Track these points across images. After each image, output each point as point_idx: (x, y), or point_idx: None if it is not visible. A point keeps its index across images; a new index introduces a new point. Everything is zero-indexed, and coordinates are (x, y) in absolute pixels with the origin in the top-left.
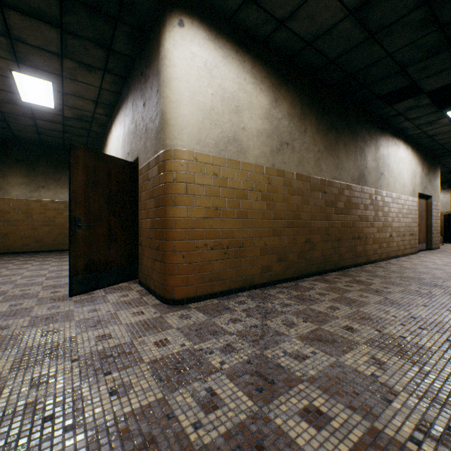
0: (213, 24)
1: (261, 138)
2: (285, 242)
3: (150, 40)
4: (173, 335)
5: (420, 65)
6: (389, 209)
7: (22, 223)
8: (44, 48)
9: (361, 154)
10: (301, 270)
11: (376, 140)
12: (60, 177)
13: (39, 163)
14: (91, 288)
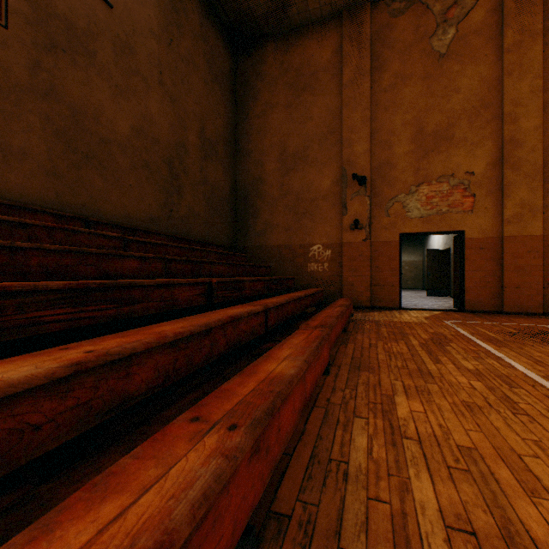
0: None
1: None
2: None
3: None
4: None
5: None
6: None
7: None
8: None
9: None
10: None
11: None
12: (402, 247)
13: None
14: (432, 295)
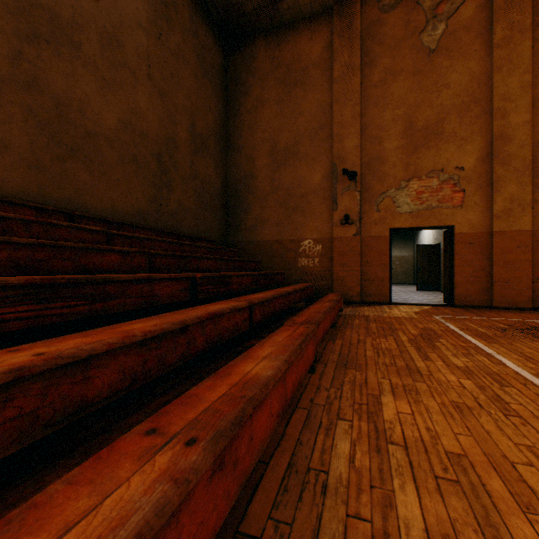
0: None
1: None
2: None
3: None
4: None
5: None
6: None
7: None
8: None
9: None
10: None
11: None
12: (393, 242)
13: None
14: (422, 290)
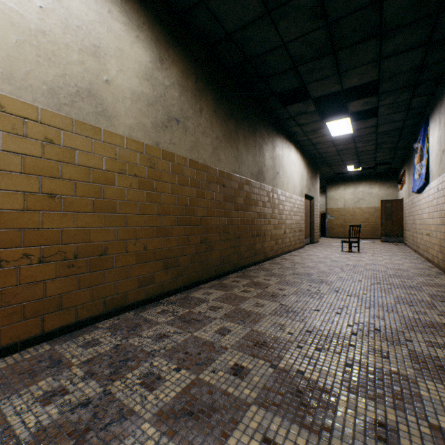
0: None
1: (139, 104)
2: (175, 243)
3: None
4: None
5: (309, 65)
6: (283, 207)
7: None
8: None
9: (260, 150)
10: (196, 277)
11: (273, 139)
12: None
13: None
14: None
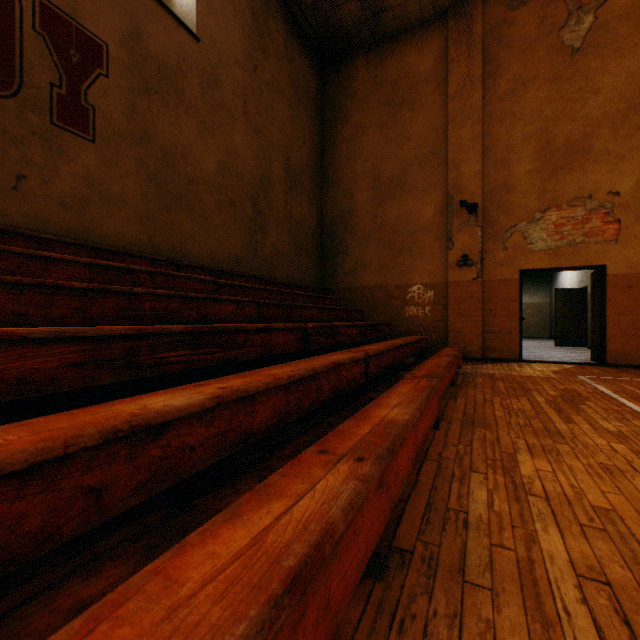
0: None
1: None
2: None
3: None
4: None
5: None
6: None
7: None
8: None
9: None
10: None
11: None
12: (523, 286)
13: None
14: (562, 346)
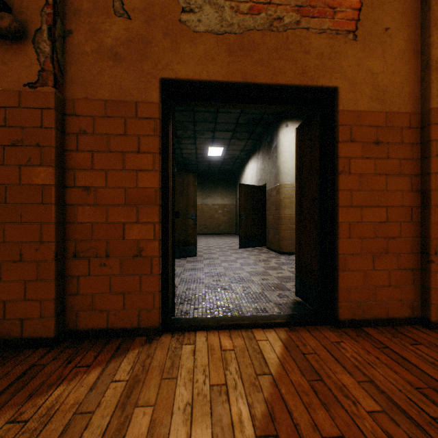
0: (303, 118)
1: None
2: None
3: (272, 129)
4: (282, 259)
5: None
6: None
7: (199, 217)
8: (224, 138)
9: None
10: None
11: None
12: (216, 189)
13: (206, 183)
14: (246, 247)
